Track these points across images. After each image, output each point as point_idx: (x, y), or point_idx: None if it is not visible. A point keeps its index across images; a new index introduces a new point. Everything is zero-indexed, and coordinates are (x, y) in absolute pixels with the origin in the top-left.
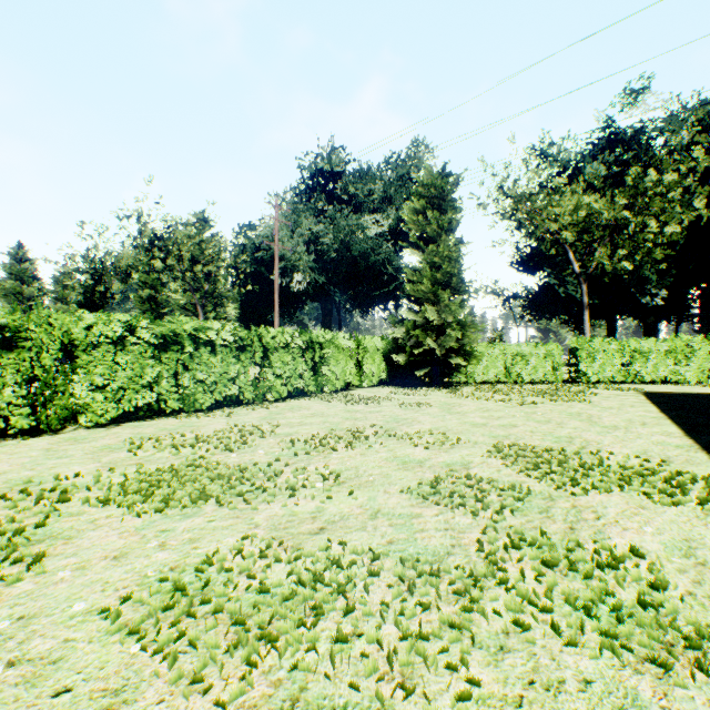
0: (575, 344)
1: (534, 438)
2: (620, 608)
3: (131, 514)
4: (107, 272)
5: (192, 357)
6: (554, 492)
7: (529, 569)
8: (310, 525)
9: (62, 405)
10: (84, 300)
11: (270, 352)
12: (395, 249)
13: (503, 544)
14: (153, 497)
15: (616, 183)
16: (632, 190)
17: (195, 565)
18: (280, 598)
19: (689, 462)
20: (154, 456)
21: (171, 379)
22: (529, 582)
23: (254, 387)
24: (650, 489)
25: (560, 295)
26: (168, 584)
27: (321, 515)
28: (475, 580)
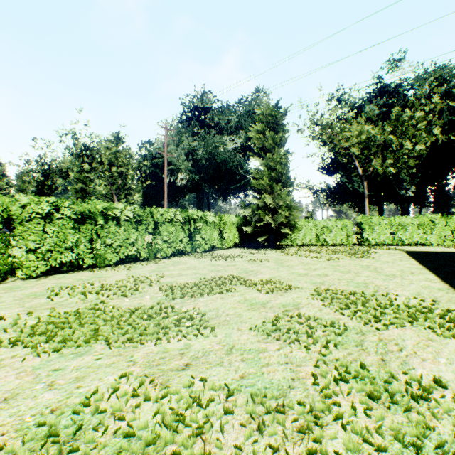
0: (360, 220)
1: (341, 284)
2: (443, 445)
3: (33, 353)
4: (52, 172)
5: (103, 228)
6: (363, 327)
7: (358, 402)
8: (178, 361)
9: (2, 263)
10: (37, 190)
11: (159, 224)
12: (244, 158)
13: (333, 377)
14: (55, 337)
15: (384, 118)
16: (395, 122)
17: (74, 406)
18: (142, 445)
19: (451, 301)
20: (67, 301)
21: (87, 244)
22: (360, 417)
23: (148, 249)
24: (433, 324)
25: (349, 189)
26: (44, 428)
27: (187, 351)
28: (315, 416)
